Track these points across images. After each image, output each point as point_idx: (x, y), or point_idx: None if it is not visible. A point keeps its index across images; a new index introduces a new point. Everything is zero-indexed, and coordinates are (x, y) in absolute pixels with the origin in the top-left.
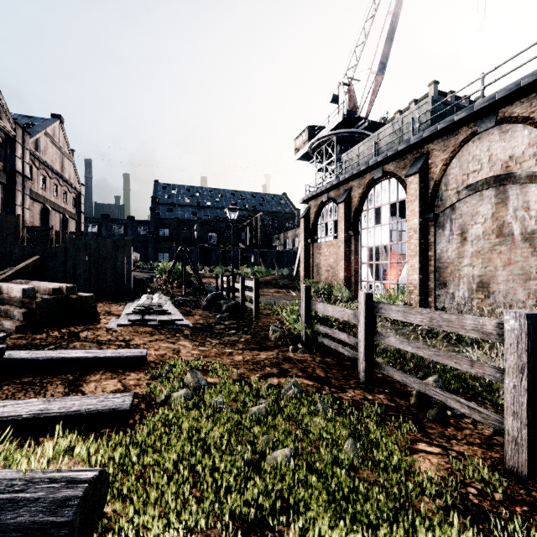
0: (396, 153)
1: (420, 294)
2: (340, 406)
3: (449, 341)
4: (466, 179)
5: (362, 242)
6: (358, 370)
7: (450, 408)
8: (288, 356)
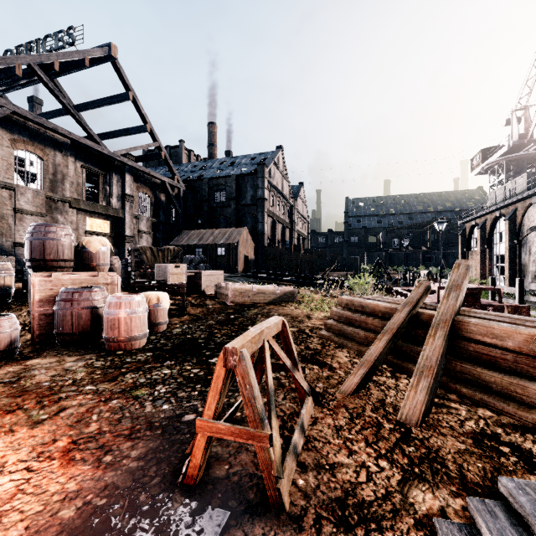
0: (501, 207)
1: (510, 281)
2: None
3: None
4: (529, 225)
5: (493, 252)
6: None
7: None
8: None
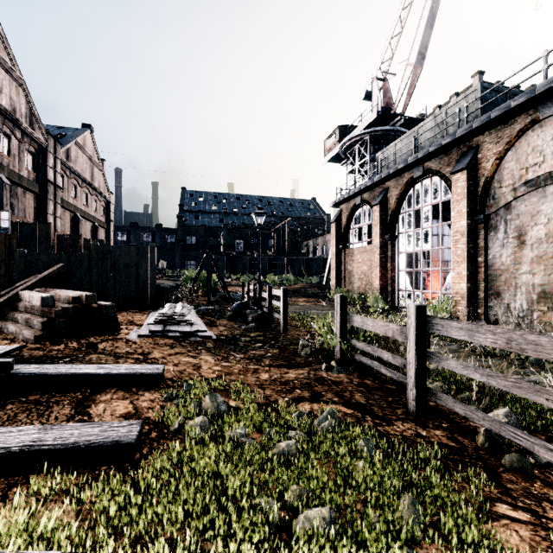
0: (439, 148)
1: (469, 305)
2: (387, 444)
3: (521, 365)
4: (524, 174)
5: (399, 248)
6: (407, 398)
7: (530, 453)
8: (320, 376)
